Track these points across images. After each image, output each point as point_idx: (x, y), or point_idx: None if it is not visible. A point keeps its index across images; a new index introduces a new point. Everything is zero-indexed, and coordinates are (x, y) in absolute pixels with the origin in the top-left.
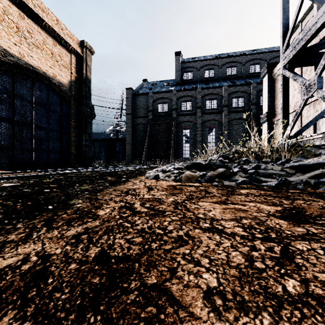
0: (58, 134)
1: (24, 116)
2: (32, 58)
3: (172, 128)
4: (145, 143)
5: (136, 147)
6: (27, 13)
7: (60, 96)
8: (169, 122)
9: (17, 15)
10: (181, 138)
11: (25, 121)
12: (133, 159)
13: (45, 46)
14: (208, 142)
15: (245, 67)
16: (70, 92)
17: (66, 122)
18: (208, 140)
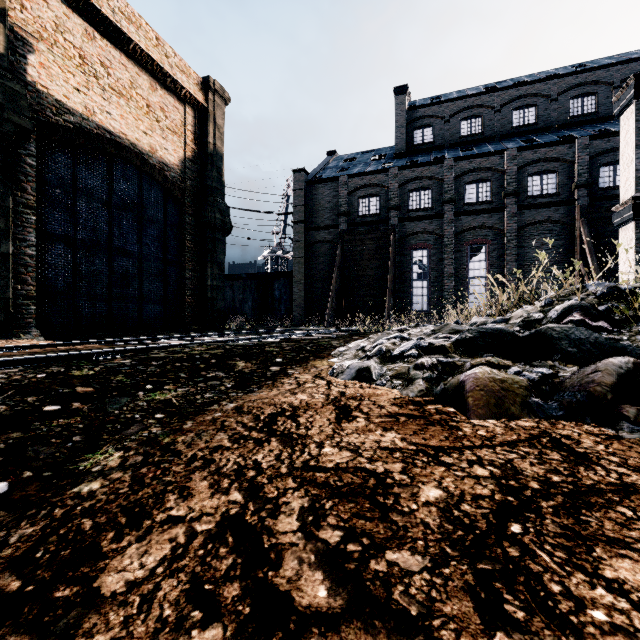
0: (159, 266)
1: (95, 230)
2: (110, 115)
3: (390, 247)
4: (332, 281)
5: (314, 290)
6: (99, 28)
7: (164, 189)
8: (382, 236)
9: (80, 34)
10: (409, 270)
11: (96, 240)
12: (308, 315)
13: (135, 93)
14: (470, 276)
15: (558, 105)
16: (184, 182)
17: (175, 242)
18: (471, 273)
